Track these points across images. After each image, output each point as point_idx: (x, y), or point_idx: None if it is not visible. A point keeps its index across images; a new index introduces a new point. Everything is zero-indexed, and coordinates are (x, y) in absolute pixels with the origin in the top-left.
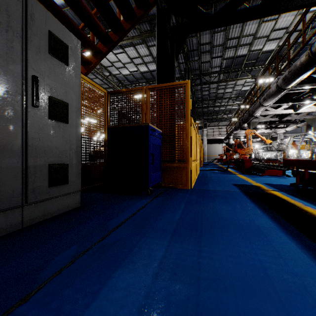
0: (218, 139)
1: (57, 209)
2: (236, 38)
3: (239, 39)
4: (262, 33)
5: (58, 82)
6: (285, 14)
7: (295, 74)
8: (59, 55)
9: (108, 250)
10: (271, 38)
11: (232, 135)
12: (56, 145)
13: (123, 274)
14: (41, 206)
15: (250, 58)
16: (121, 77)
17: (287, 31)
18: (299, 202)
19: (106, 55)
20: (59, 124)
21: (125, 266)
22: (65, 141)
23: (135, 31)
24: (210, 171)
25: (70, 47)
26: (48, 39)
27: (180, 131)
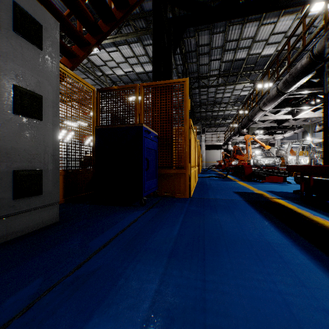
0: (217, 145)
1: (26, 226)
2: (235, 40)
3: (238, 41)
4: (261, 36)
5: (27, 68)
6: (284, 17)
7: (295, 77)
8: (29, 35)
9: (83, 284)
10: (270, 42)
11: (230, 141)
12: (25, 147)
13: (99, 324)
14: (2, 223)
15: (249, 61)
16: (115, 77)
17: (286, 36)
18: (307, 211)
19: (95, 47)
20: (29, 120)
21: (103, 310)
22: (38, 142)
23: (129, 28)
24: (209, 178)
25: (44, 28)
26: (12, 12)
27: (178, 134)
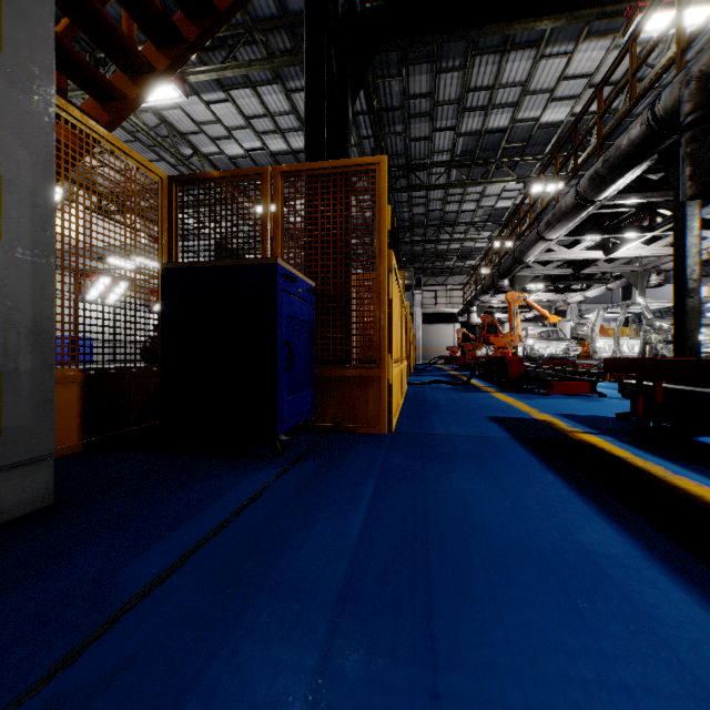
0: (447, 314)
1: None
2: (487, 88)
3: (492, 91)
4: (540, 82)
5: None
6: (588, 43)
7: (617, 167)
8: None
9: None
10: (558, 95)
11: (476, 305)
12: None
13: None
14: None
15: (515, 136)
16: (224, 161)
17: (591, 84)
18: (657, 463)
19: (167, 77)
20: None
21: None
22: None
23: (255, 51)
24: (431, 386)
25: None
26: None
27: (363, 286)
